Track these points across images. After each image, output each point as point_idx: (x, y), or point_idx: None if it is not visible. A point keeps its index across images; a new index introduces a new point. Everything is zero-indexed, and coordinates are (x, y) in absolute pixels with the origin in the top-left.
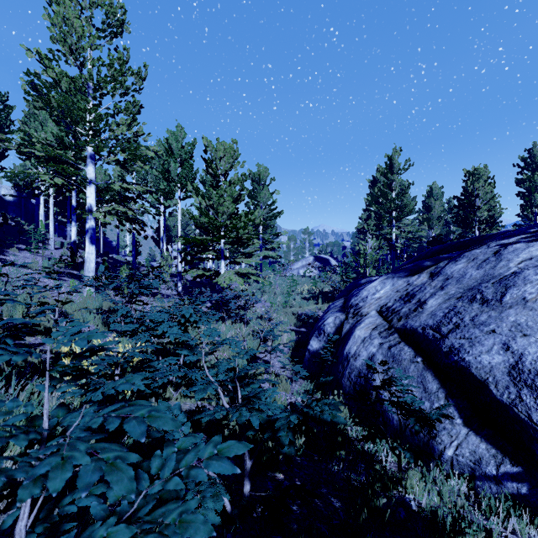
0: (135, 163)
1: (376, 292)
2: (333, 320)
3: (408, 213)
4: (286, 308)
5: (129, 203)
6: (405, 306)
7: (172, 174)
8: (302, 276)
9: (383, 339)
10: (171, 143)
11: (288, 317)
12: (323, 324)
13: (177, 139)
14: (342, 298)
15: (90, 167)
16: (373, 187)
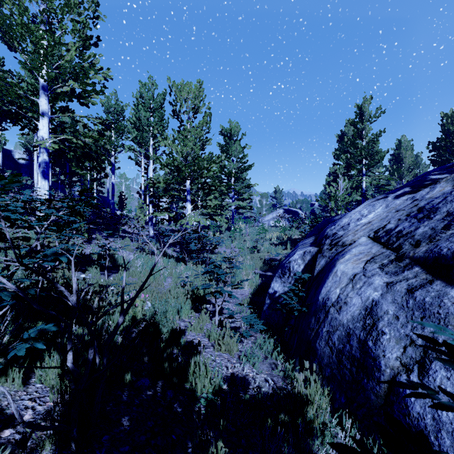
0: (91, 96)
1: (361, 218)
2: (301, 255)
3: (380, 160)
4: (254, 254)
5: (82, 136)
6: (422, 225)
7: (143, 122)
8: (272, 226)
9: (392, 275)
10: (142, 92)
11: (255, 261)
12: (288, 260)
13: (148, 90)
14: (312, 236)
15: (42, 99)
16: (341, 141)
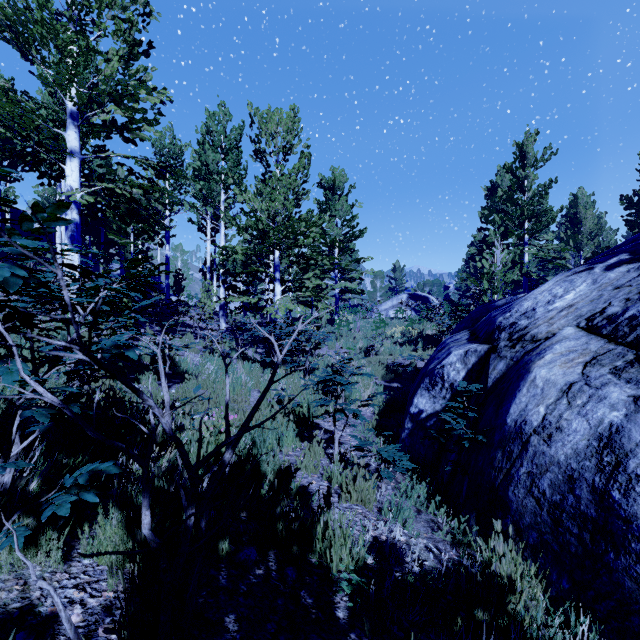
0: (140, 127)
1: (554, 300)
2: (461, 357)
3: (550, 222)
4: (370, 357)
5: (128, 185)
6: None
7: (211, 168)
8: (392, 318)
9: (639, 385)
10: (210, 126)
11: (373, 367)
12: (440, 364)
13: (219, 122)
14: (464, 330)
15: (70, 131)
16: (492, 196)
